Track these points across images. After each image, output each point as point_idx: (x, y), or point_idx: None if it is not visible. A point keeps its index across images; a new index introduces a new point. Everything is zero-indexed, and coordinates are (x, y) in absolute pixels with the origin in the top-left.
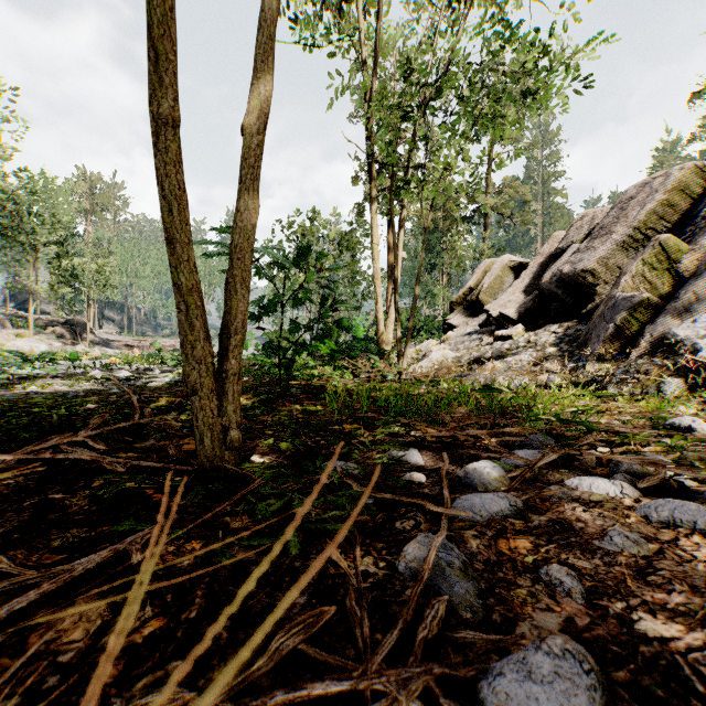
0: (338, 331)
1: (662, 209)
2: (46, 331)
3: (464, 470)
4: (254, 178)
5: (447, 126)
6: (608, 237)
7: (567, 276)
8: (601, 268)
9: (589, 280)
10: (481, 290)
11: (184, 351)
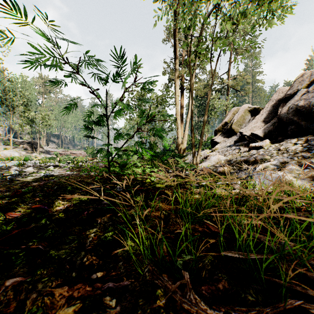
0: (155, 146)
1: None
2: (19, 146)
3: None
4: None
5: None
6: None
7: (302, 107)
8: None
9: None
10: (233, 123)
11: None
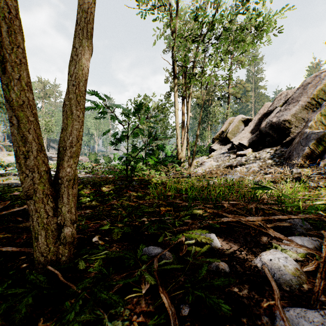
0: (158, 152)
1: (325, 88)
2: None
3: (261, 260)
4: (87, 21)
5: (214, 45)
6: (297, 103)
7: (275, 123)
8: (293, 119)
9: (287, 125)
10: (228, 132)
11: (18, 160)
